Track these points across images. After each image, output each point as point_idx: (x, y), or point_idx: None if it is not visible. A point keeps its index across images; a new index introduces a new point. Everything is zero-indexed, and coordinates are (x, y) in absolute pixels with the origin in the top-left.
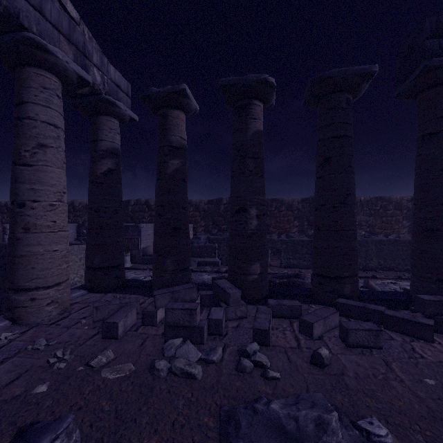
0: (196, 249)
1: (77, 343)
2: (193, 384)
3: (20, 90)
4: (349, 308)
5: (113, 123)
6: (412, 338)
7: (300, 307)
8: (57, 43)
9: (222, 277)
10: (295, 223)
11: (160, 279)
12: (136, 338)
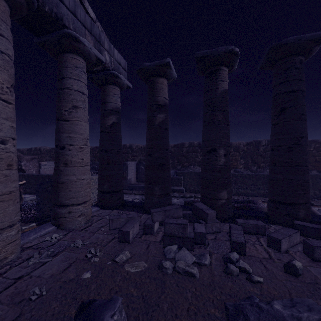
0: None
1: (102, 244)
2: (194, 281)
3: (61, 69)
4: (307, 229)
5: (116, 90)
6: None
7: (264, 226)
8: (84, 36)
9: (192, 201)
10: (241, 161)
11: (150, 201)
12: (142, 243)
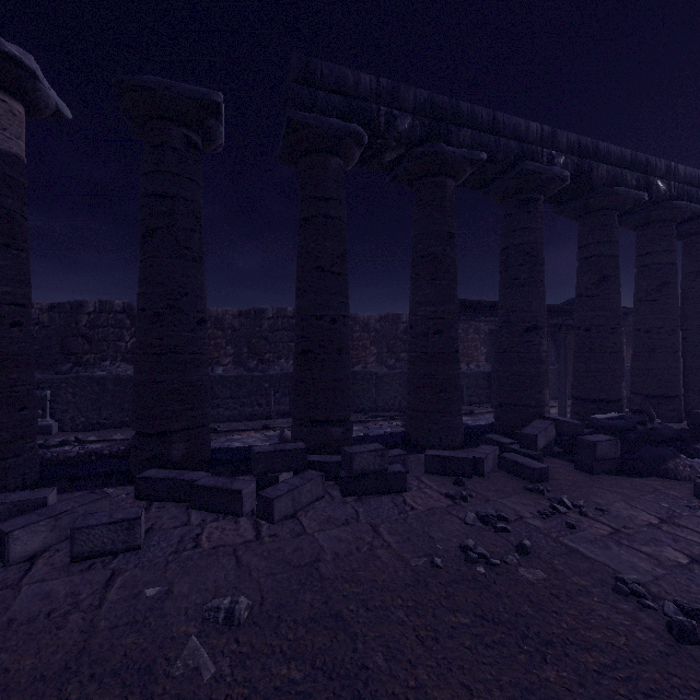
0: None
1: None
2: None
3: None
4: (155, 484)
5: None
6: (220, 515)
7: (44, 501)
8: None
9: None
10: (228, 349)
11: None
12: None
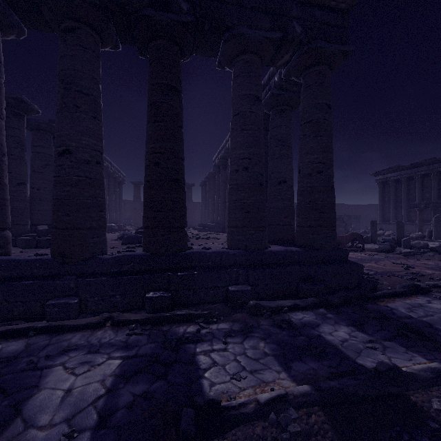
0: None
1: None
2: None
3: None
4: None
5: None
6: None
7: None
8: None
9: None
10: None
11: None
12: None
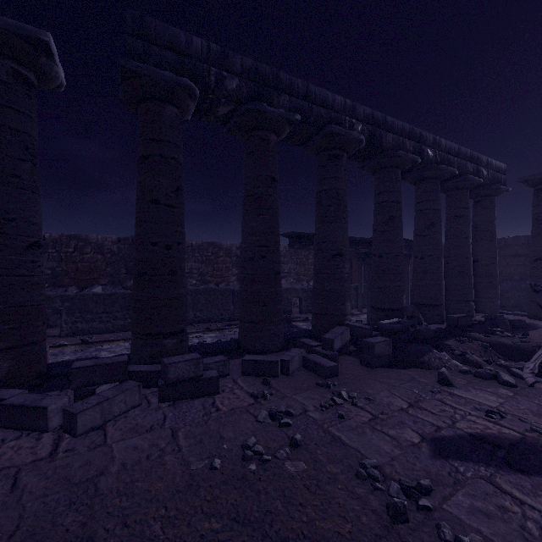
0: None
1: None
2: None
3: None
4: None
5: None
6: (25, 432)
7: None
8: None
9: None
10: (107, 270)
11: None
12: None
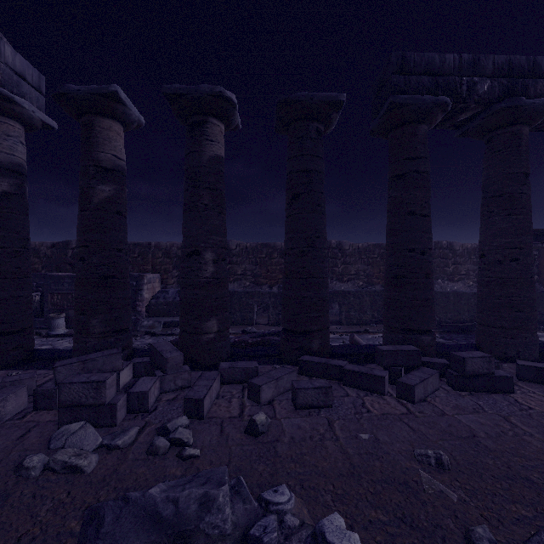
0: (162, 306)
1: None
2: (76, 480)
3: None
4: (312, 365)
5: (11, 127)
6: (367, 392)
7: (257, 369)
8: None
9: None
10: None
11: (82, 346)
12: (17, 428)
